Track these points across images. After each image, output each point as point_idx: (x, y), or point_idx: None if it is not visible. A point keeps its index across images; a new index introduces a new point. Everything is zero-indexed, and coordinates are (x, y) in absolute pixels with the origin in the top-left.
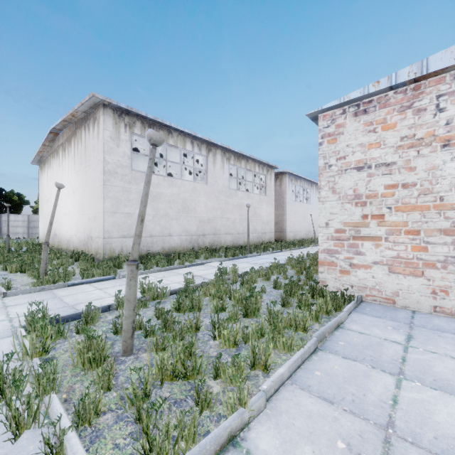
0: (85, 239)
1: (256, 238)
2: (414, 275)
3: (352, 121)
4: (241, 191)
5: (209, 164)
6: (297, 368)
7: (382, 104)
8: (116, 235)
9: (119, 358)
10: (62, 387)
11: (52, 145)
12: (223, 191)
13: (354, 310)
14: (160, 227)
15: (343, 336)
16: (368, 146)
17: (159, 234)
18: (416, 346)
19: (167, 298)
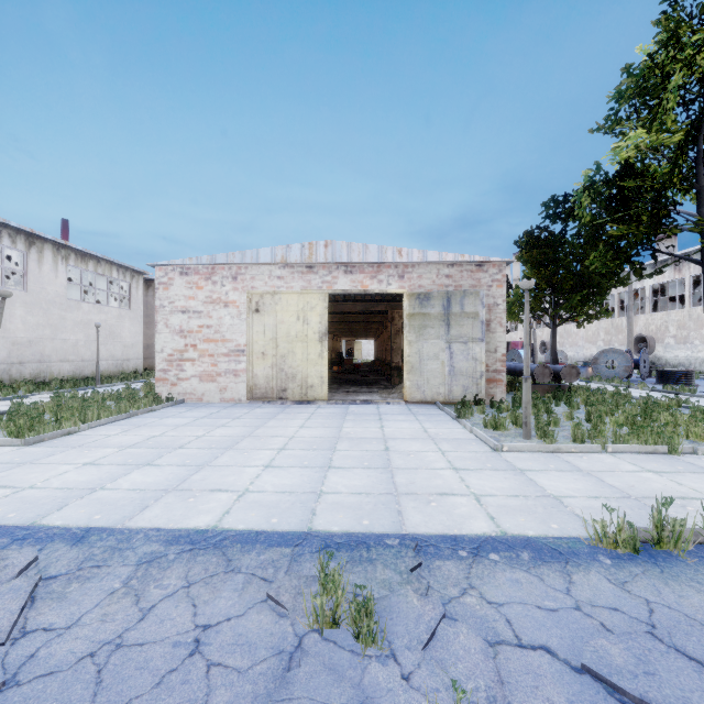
0: None
1: (113, 367)
2: (212, 381)
3: (179, 278)
4: (88, 303)
5: (31, 263)
6: (112, 422)
7: (197, 272)
8: None
9: None
10: None
11: None
12: (57, 302)
13: (172, 406)
14: None
15: (151, 414)
16: (189, 298)
17: None
18: (188, 412)
19: None
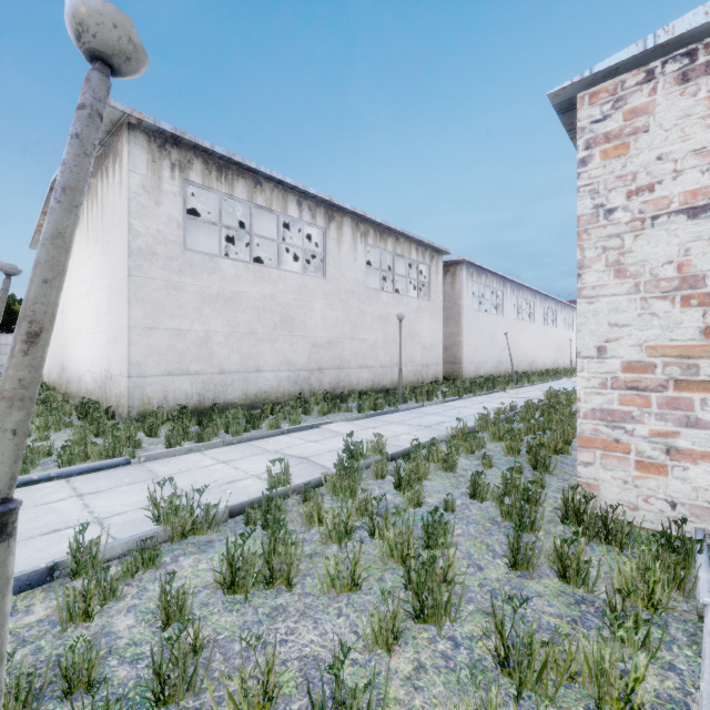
0: (102, 377)
1: (412, 374)
2: None
3: (673, 97)
4: (386, 292)
5: (330, 243)
6: None
7: None
8: (155, 371)
9: None
10: None
11: None
12: (355, 292)
13: None
14: (239, 356)
15: None
16: None
17: (238, 369)
18: None
19: (218, 531)
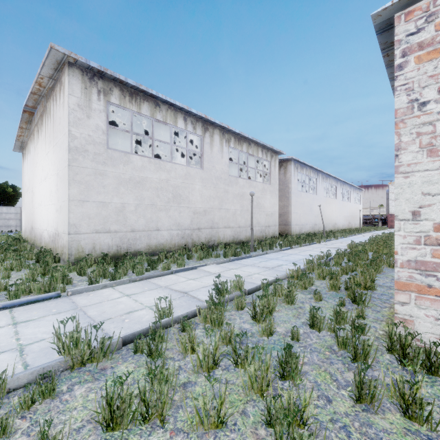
0: (53, 234)
1: (259, 232)
2: None
3: None
4: (242, 179)
5: (205, 146)
6: None
7: None
8: (86, 230)
9: None
10: None
11: (30, 128)
12: (222, 178)
13: None
14: (144, 220)
15: None
16: None
17: (144, 229)
18: None
19: (112, 359)
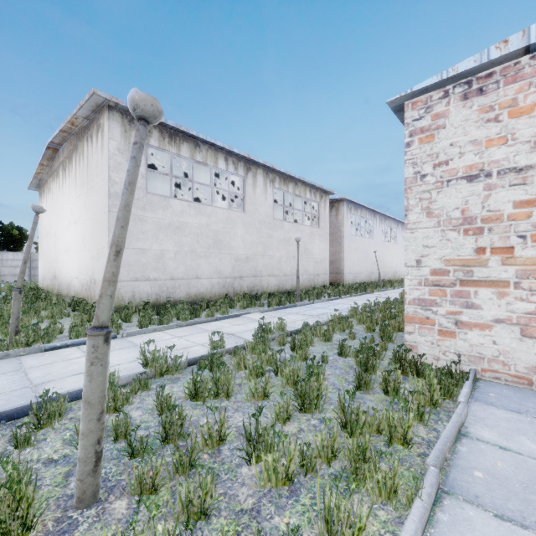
0: (88, 282)
1: (307, 281)
2: None
3: (459, 108)
4: (288, 222)
5: (248, 187)
6: None
7: (510, 78)
8: (126, 278)
9: (66, 515)
10: None
11: (51, 164)
12: (266, 222)
13: (471, 396)
14: (184, 268)
15: (476, 456)
16: (486, 144)
17: (183, 277)
18: None
19: (182, 373)
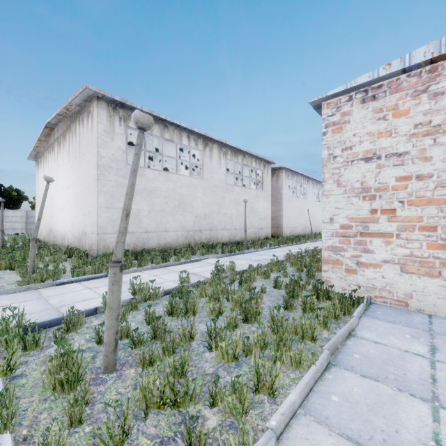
0: (79, 234)
1: (253, 234)
2: (429, 275)
3: (359, 109)
4: (238, 186)
5: (205, 159)
6: (309, 391)
7: (394, 89)
8: (111, 231)
9: (98, 376)
10: (25, 419)
11: (48, 140)
12: (220, 186)
13: (364, 313)
14: (155, 223)
15: (357, 347)
16: (377, 135)
17: (155, 230)
18: (443, 360)
19: (160, 299)
